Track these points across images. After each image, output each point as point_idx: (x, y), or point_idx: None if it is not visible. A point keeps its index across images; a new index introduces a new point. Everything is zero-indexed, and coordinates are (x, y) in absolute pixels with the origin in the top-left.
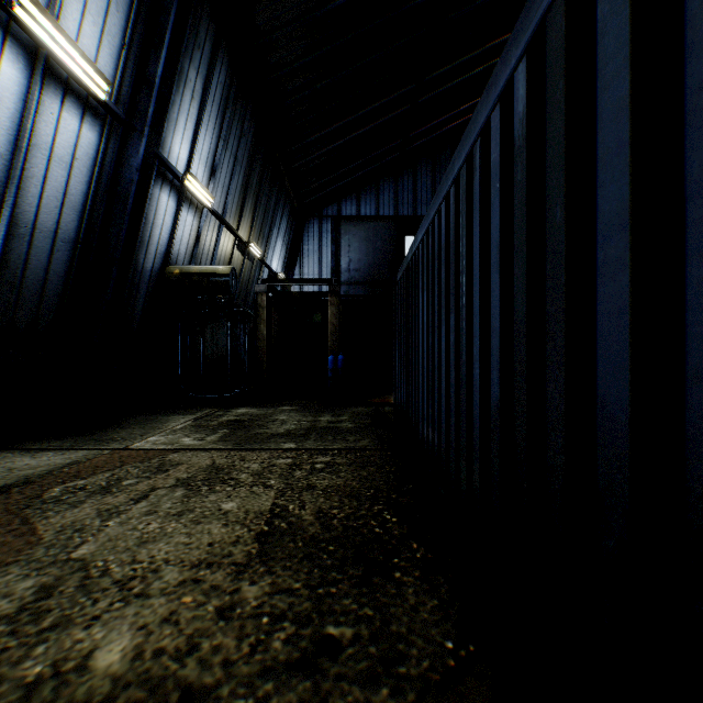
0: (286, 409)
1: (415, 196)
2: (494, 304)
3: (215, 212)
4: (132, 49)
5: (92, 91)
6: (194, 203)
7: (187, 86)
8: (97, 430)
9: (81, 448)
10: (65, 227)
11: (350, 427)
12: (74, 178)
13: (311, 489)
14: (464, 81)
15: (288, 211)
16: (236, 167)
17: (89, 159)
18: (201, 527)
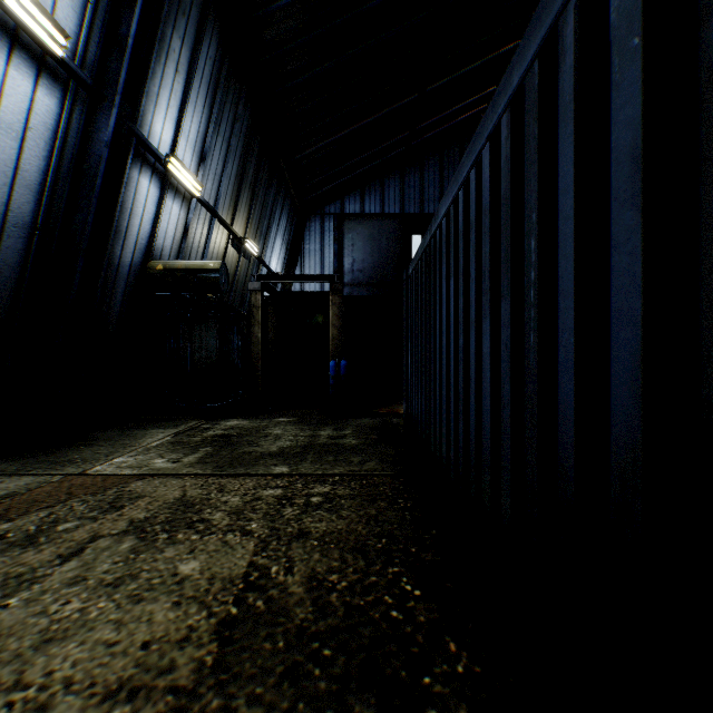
0: (282, 420)
1: (422, 192)
2: (623, 268)
3: (205, 203)
4: (100, 5)
5: (45, 44)
6: (181, 192)
7: (170, 57)
8: (57, 448)
9: (28, 474)
10: (17, 210)
11: (355, 444)
12: (27, 151)
13: (303, 537)
14: (474, 69)
15: (288, 207)
16: (229, 155)
17: (47, 130)
18: (141, 609)
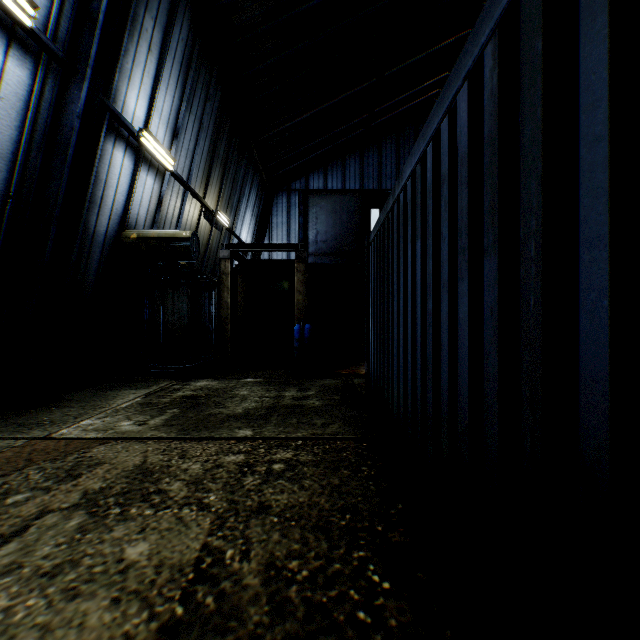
0: (249, 381)
1: (380, 170)
2: None
3: (178, 176)
4: None
5: (13, 13)
6: (155, 166)
7: (142, 36)
8: (29, 409)
9: None
10: None
11: (318, 406)
12: None
13: (263, 512)
14: (428, 56)
15: (257, 183)
16: (201, 132)
17: (19, 101)
18: (74, 608)
